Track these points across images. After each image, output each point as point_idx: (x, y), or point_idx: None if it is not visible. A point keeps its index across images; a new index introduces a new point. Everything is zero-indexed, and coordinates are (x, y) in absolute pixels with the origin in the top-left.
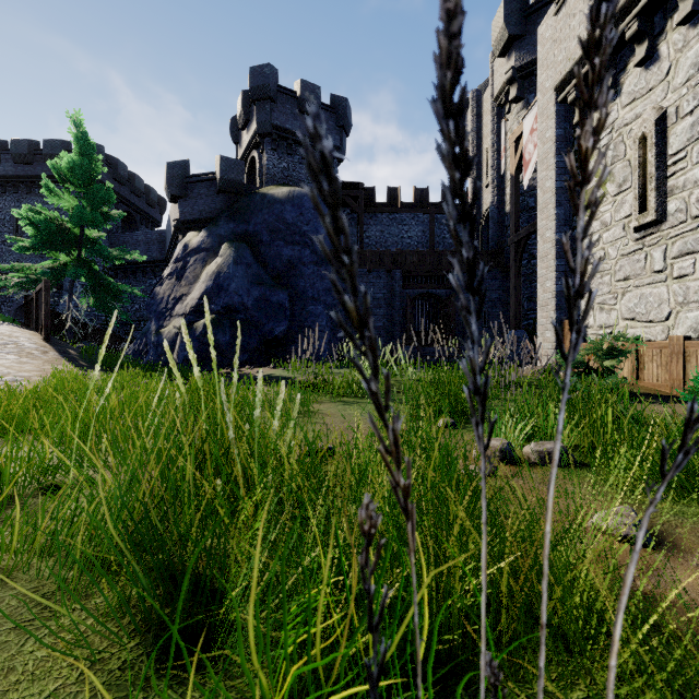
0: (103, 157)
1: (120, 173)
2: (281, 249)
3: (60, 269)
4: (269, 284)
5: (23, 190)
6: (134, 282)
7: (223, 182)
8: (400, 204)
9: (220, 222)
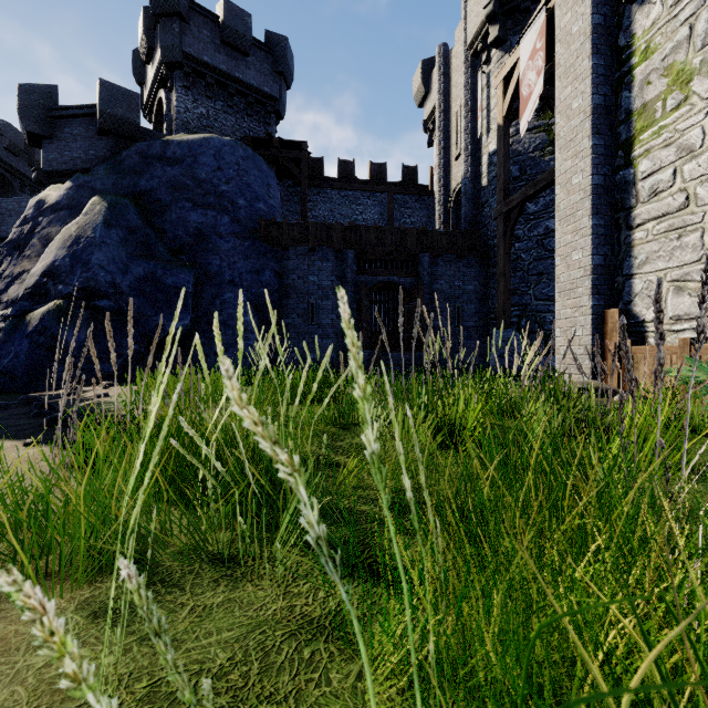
0: None
1: None
2: (186, 213)
3: None
4: (162, 259)
5: None
6: None
7: (105, 118)
8: (353, 181)
9: (97, 171)
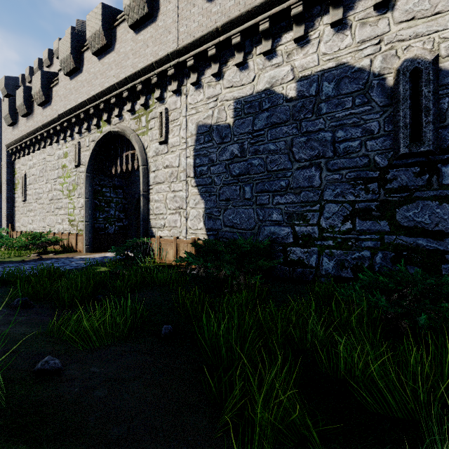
0: None
1: None
2: None
3: None
4: None
5: None
6: None
7: None
8: None
9: None
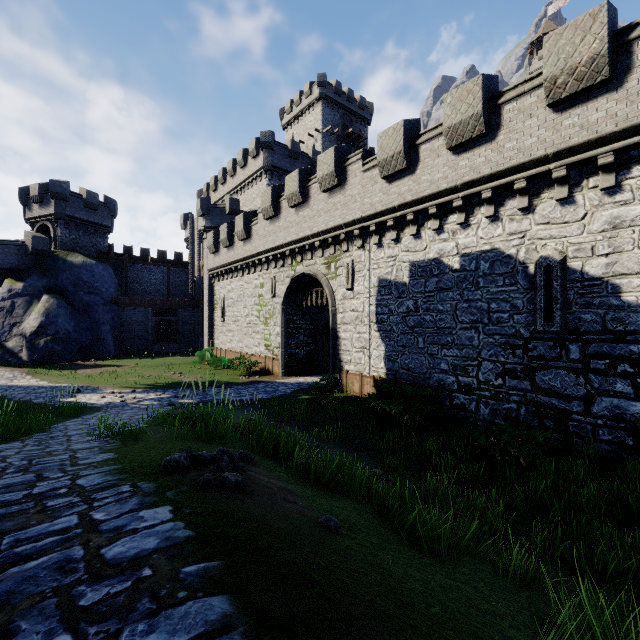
0: None
1: None
2: (82, 296)
3: None
4: (79, 318)
5: None
6: None
7: (34, 251)
8: (149, 258)
9: (35, 276)
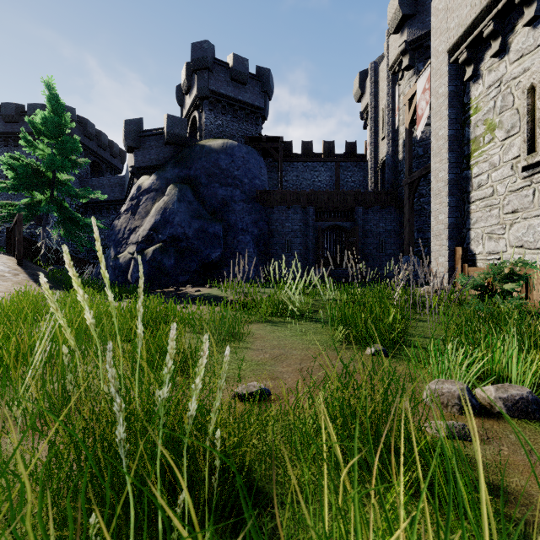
0: (75, 118)
1: (89, 130)
2: (216, 190)
3: (35, 205)
4: (206, 218)
5: (11, 144)
6: (100, 217)
7: (169, 136)
8: (312, 155)
9: (167, 168)
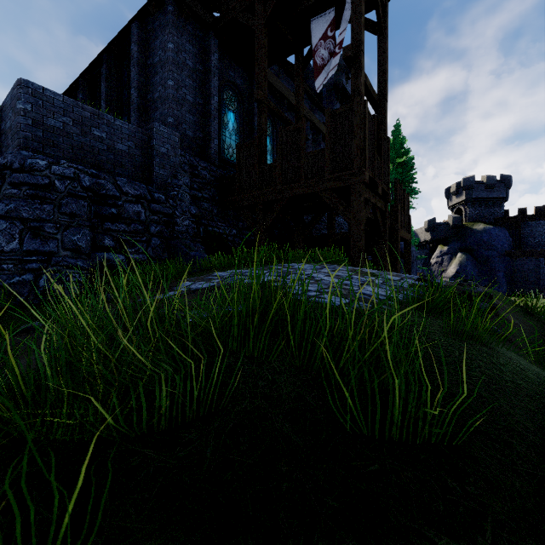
0: None
1: None
2: (482, 252)
3: None
4: (480, 267)
5: None
6: None
7: (453, 226)
8: (543, 214)
9: (453, 242)
